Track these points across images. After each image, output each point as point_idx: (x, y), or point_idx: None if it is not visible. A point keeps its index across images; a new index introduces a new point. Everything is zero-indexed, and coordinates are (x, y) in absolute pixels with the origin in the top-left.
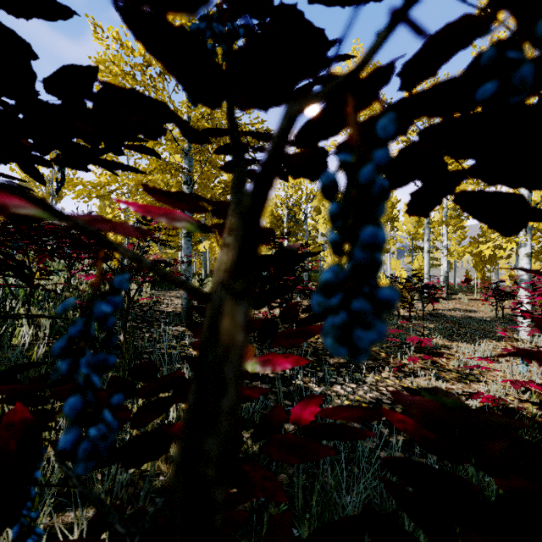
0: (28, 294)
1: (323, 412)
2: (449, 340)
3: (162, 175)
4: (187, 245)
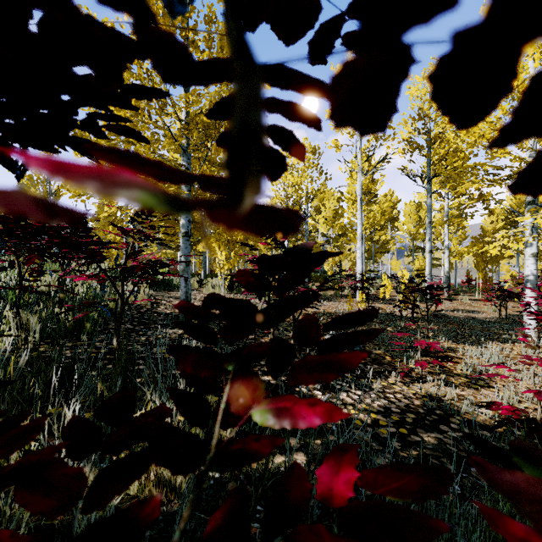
0: (17, 296)
1: (361, 480)
2: (454, 342)
3: None
4: (185, 244)
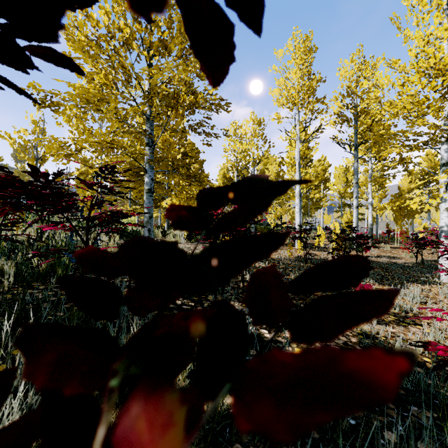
0: None
1: None
2: (380, 283)
3: (124, 135)
4: (149, 200)
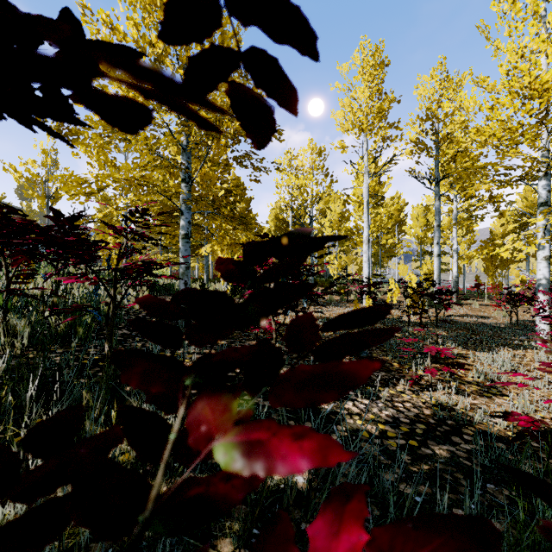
0: (4, 299)
1: (371, 543)
2: (464, 348)
3: (156, 171)
4: (185, 247)
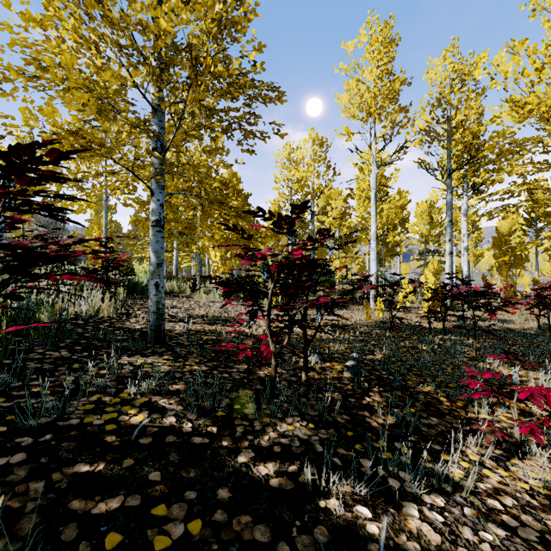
0: None
1: None
2: (510, 365)
3: (102, 123)
4: (156, 237)
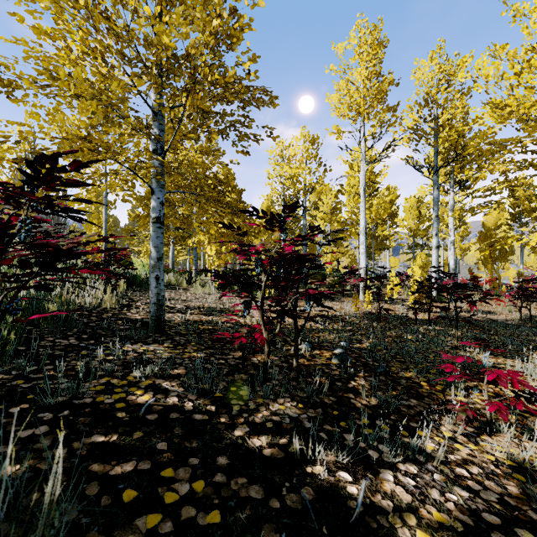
0: None
1: None
2: (490, 354)
3: (108, 128)
4: (157, 233)
